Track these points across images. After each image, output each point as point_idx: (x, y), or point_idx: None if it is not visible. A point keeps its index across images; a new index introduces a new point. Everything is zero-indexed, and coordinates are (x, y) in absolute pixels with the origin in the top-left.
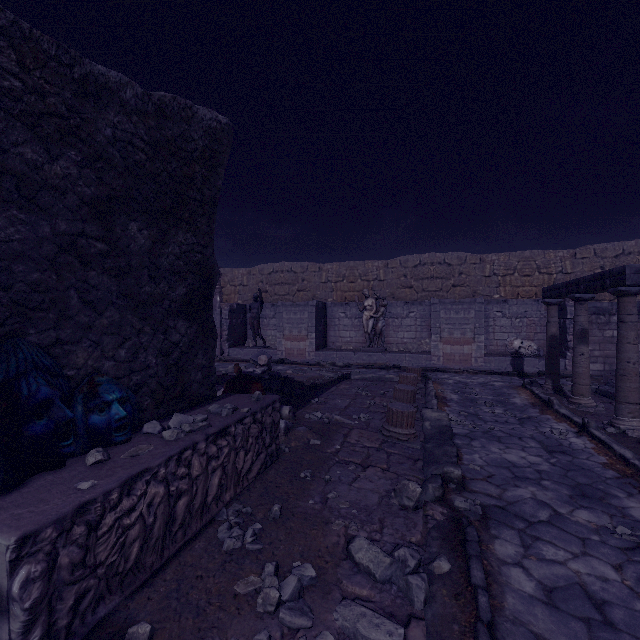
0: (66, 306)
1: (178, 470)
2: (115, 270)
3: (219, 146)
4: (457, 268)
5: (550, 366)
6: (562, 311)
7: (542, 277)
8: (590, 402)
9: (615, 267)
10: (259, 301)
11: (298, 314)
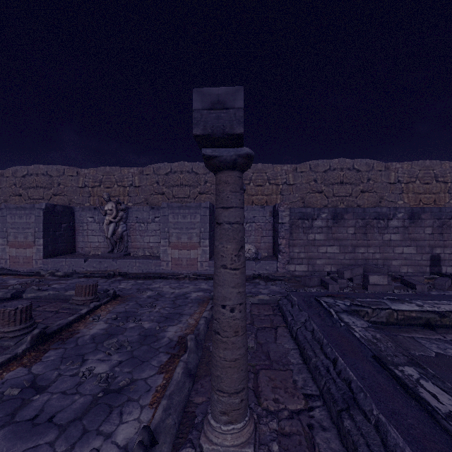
0: None
1: None
2: None
3: None
4: (203, 177)
5: None
6: (277, 216)
7: (271, 187)
8: None
9: (324, 180)
10: None
11: (24, 218)
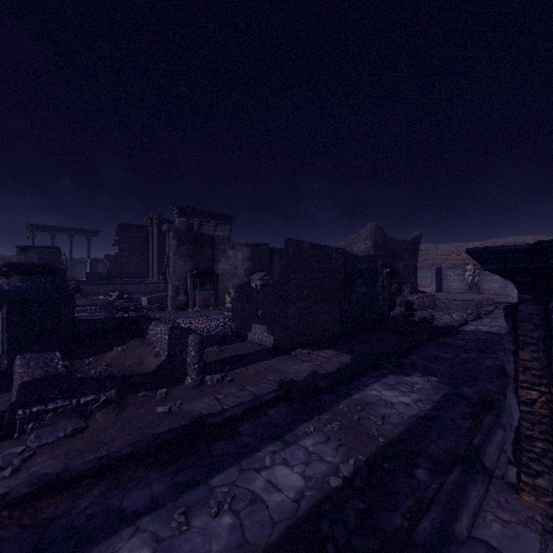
0: (404, 275)
1: (423, 299)
2: (407, 268)
3: (420, 239)
4: None
5: None
6: None
7: None
8: None
9: None
10: None
11: (425, 274)
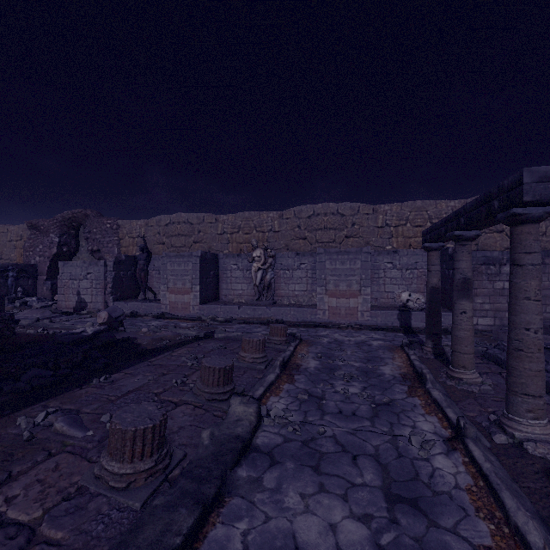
0: None
1: None
2: None
3: None
4: (350, 218)
5: (430, 324)
6: (451, 261)
7: None
8: (474, 377)
9: None
10: (144, 252)
11: (182, 265)
